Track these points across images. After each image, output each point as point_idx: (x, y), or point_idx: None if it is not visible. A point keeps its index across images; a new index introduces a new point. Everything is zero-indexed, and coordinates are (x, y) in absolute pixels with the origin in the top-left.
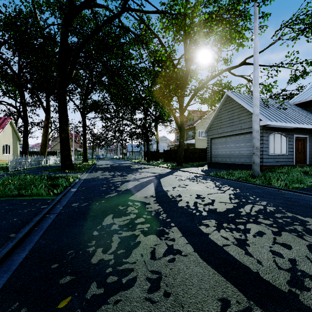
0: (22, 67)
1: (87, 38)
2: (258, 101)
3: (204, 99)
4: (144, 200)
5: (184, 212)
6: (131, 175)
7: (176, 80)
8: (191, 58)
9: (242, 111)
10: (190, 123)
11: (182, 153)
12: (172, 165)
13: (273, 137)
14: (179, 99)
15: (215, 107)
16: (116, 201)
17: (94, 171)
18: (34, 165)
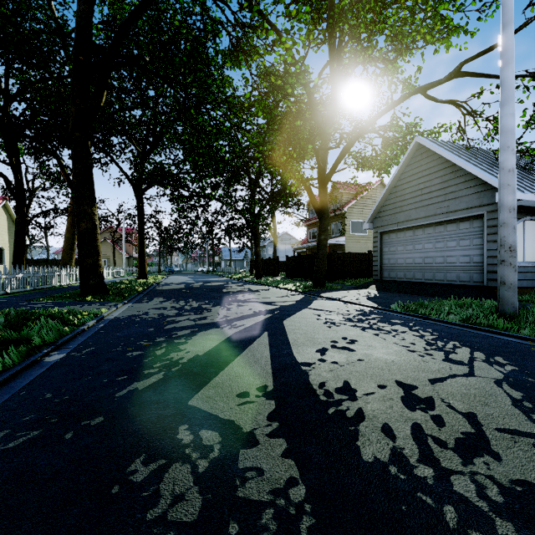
0: (0, 86)
1: (127, 19)
2: (514, 139)
3: (364, 160)
4: (237, 415)
5: (409, 526)
6: (220, 308)
7: (316, 105)
8: (342, 74)
9: (451, 174)
10: (335, 206)
11: (324, 262)
12: (304, 284)
13: (522, 227)
14: (319, 155)
15: (387, 172)
16: (143, 417)
17: (147, 298)
18: (32, 287)
